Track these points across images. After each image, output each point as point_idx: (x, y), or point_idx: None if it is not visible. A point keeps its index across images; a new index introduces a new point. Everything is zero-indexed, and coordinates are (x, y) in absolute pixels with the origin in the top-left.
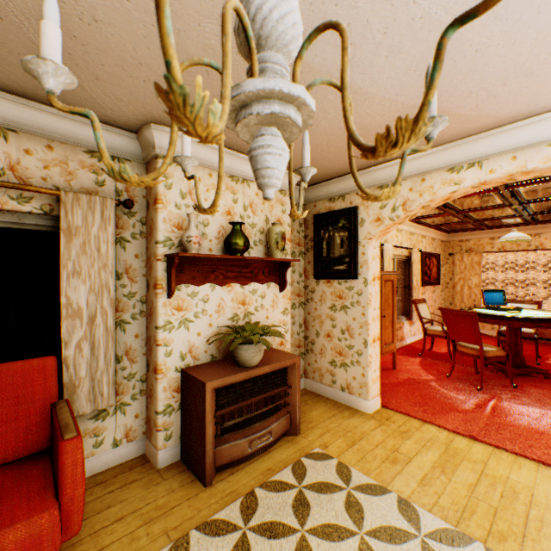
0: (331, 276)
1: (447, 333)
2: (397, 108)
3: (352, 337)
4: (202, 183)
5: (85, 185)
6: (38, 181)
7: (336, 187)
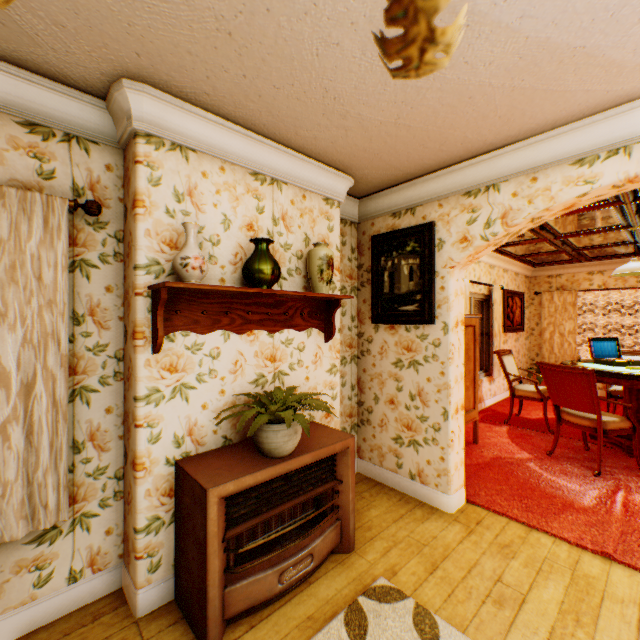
0: (395, 320)
1: (542, 395)
2: (515, 48)
3: (426, 405)
4: (210, 181)
5: (20, 176)
6: None
7: (402, 196)
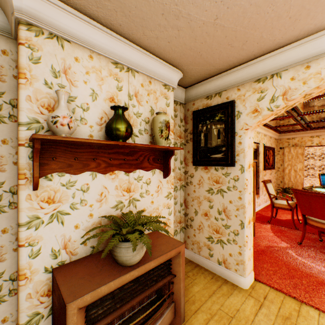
0: (208, 163)
1: (291, 206)
2: None
3: (228, 218)
4: (81, 64)
5: None
6: None
7: (213, 85)
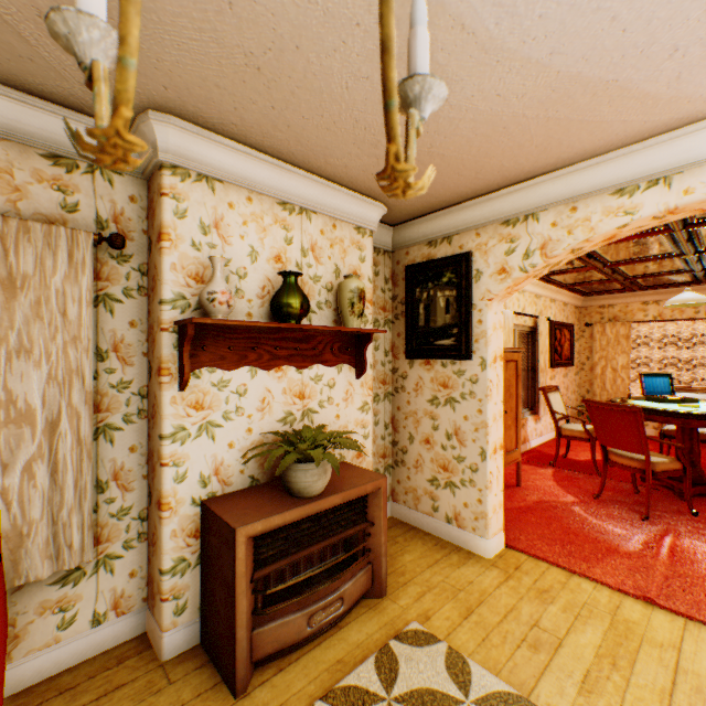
0: (431, 355)
1: (590, 434)
2: (547, 82)
3: (463, 445)
4: (236, 212)
5: (44, 209)
6: None
7: (438, 224)
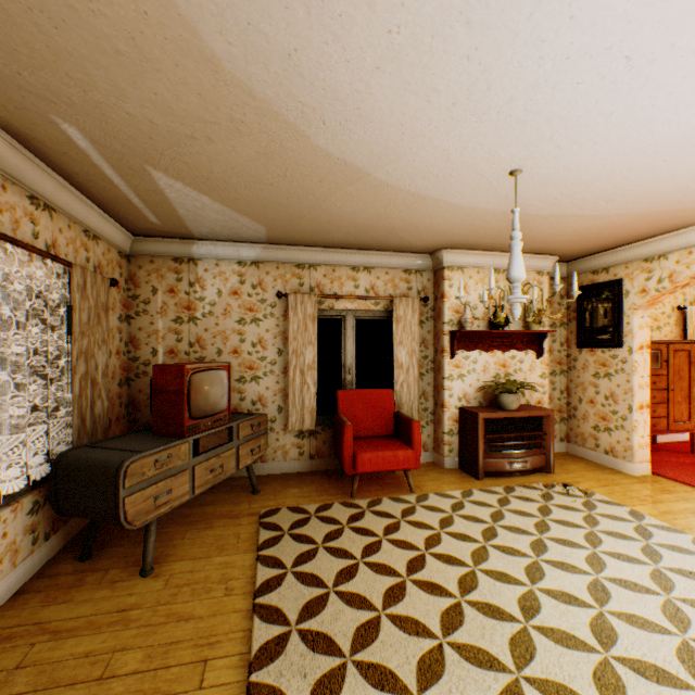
0: (592, 345)
1: None
2: (632, 216)
3: (615, 403)
4: (472, 279)
5: (402, 291)
6: (382, 293)
7: (598, 261)
